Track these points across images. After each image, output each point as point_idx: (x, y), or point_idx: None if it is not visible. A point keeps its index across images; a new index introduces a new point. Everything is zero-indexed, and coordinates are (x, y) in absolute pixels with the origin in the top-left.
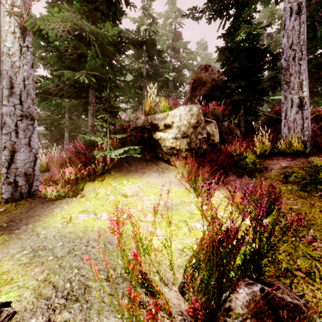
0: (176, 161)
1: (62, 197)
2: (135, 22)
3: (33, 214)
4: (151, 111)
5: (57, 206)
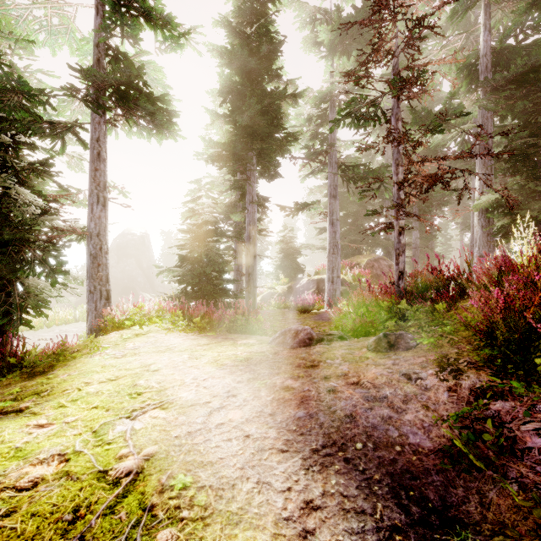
0: None
1: None
2: None
3: None
4: None
5: None
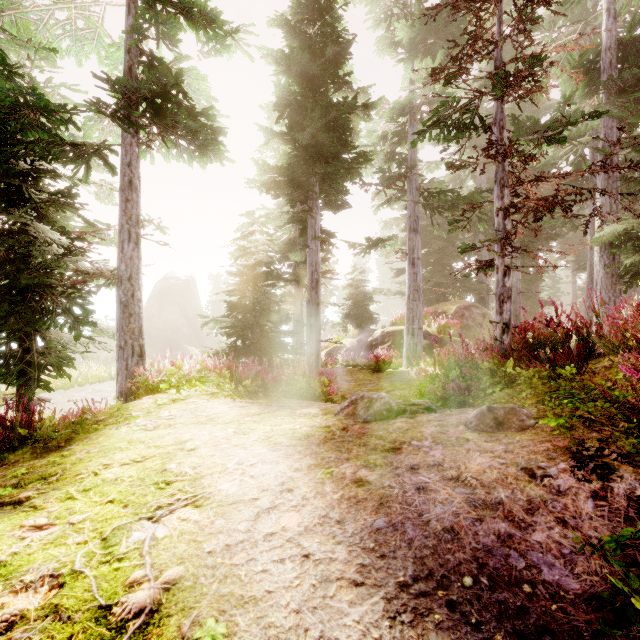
0: None
1: None
2: None
3: None
4: None
5: None
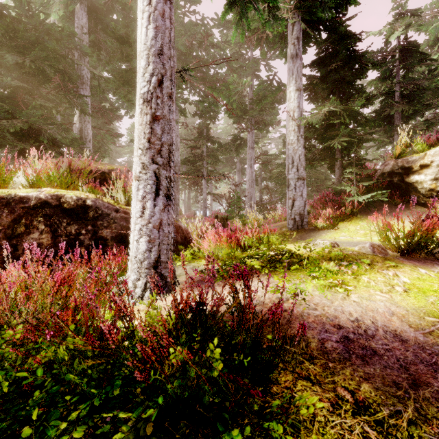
0: (438, 204)
1: (324, 228)
2: (381, 33)
3: (310, 235)
4: (402, 155)
5: (322, 233)
